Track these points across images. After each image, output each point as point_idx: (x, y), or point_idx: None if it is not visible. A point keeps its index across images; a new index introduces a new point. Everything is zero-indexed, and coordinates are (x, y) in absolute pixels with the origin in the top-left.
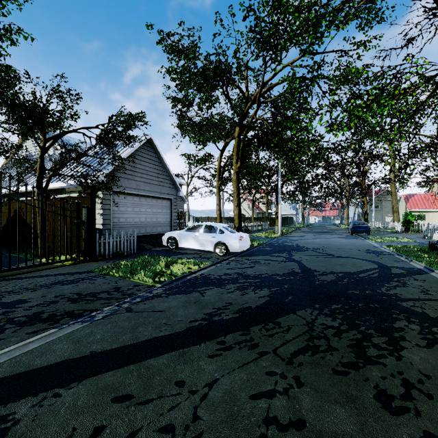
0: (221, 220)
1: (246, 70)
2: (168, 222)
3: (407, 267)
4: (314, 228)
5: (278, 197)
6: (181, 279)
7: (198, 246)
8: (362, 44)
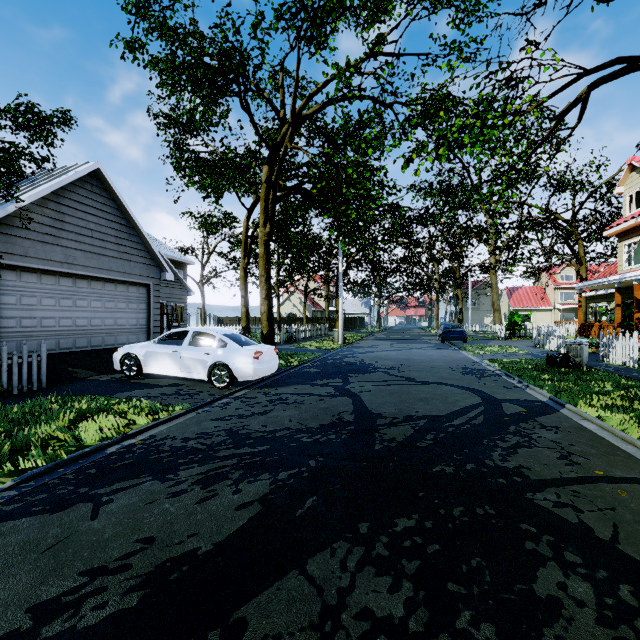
0: (248, 322)
1: (282, 73)
2: (142, 325)
3: (525, 399)
4: (393, 334)
5: (339, 286)
6: (87, 457)
7: (178, 370)
8: (457, 46)
